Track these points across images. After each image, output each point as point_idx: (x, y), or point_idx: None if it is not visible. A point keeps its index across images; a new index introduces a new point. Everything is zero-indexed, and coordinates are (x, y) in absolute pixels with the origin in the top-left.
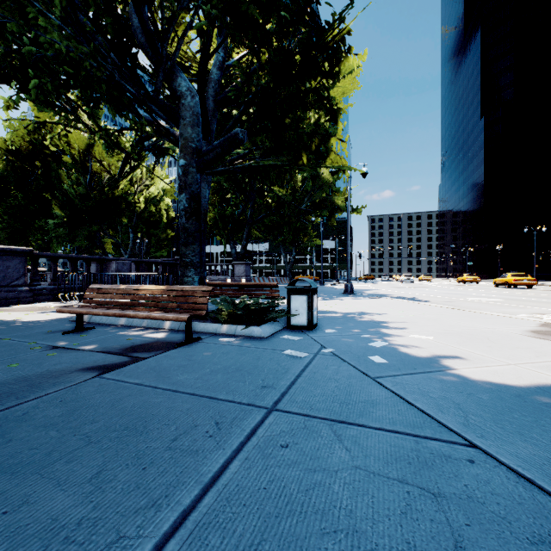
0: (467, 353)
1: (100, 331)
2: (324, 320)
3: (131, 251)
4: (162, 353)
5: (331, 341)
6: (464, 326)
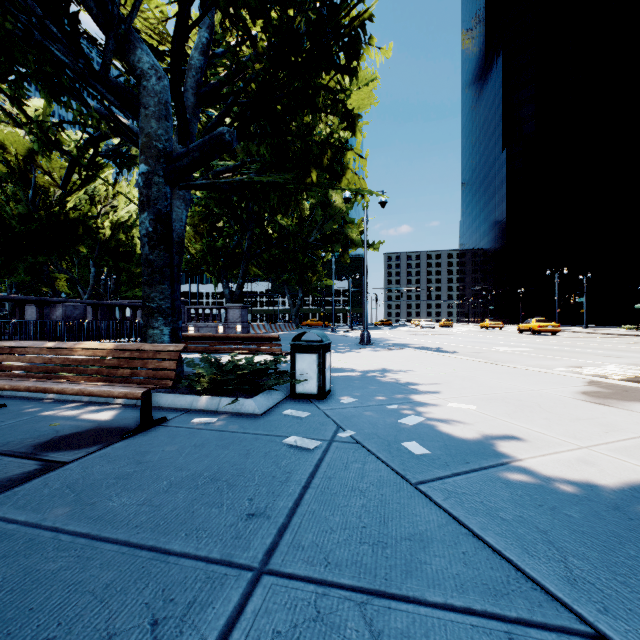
0: (524, 430)
1: (11, 412)
2: (338, 383)
3: (92, 290)
4: (98, 450)
5: (349, 417)
6: (506, 388)
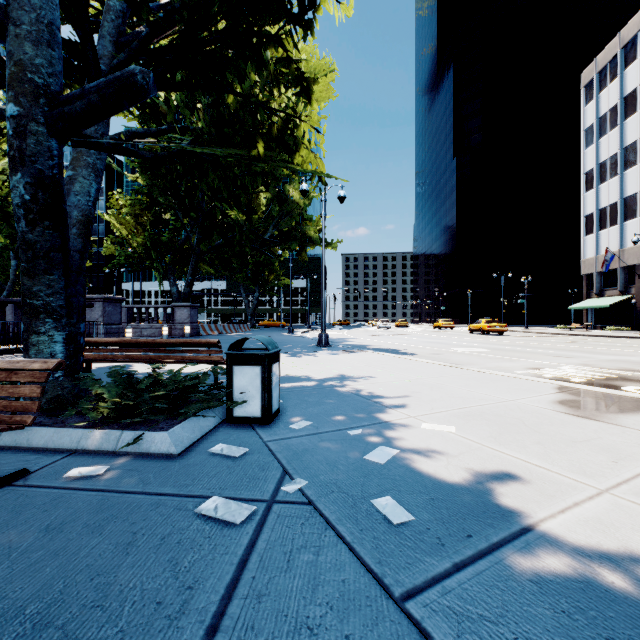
0: (522, 465)
1: None
2: (290, 398)
3: (12, 286)
4: None
5: (300, 453)
6: (480, 398)
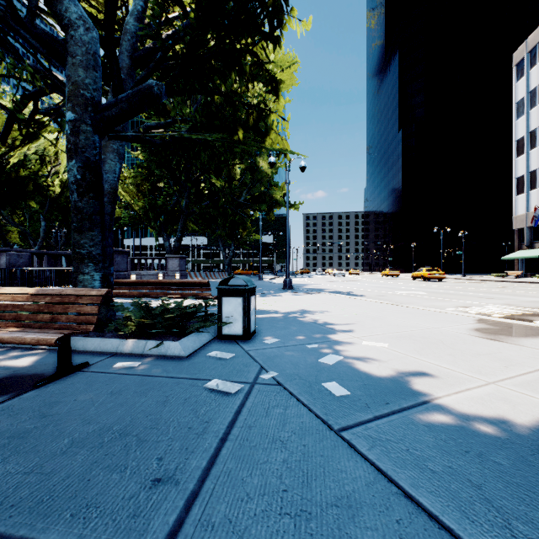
0: (434, 367)
1: None
2: (263, 324)
3: (42, 242)
4: (1, 402)
5: (272, 357)
6: (411, 326)
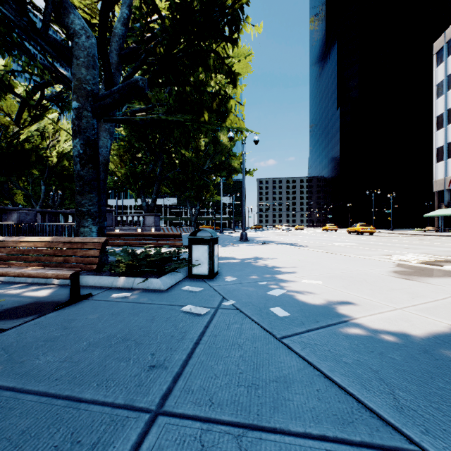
0: (357, 298)
1: None
2: (224, 267)
3: (42, 202)
4: (33, 319)
5: (231, 291)
6: (342, 269)
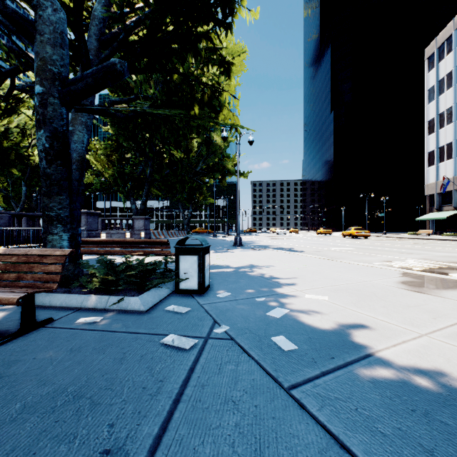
0: (371, 319)
1: None
2: (216, 278)
3: (23, 205)
4: None
5: (224, 311)
6: (346, 280)
